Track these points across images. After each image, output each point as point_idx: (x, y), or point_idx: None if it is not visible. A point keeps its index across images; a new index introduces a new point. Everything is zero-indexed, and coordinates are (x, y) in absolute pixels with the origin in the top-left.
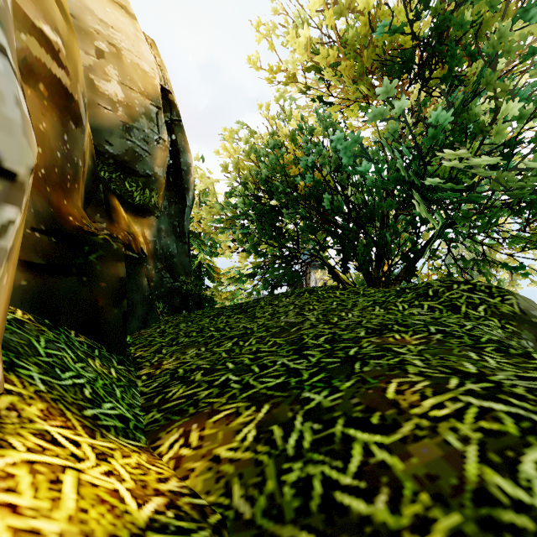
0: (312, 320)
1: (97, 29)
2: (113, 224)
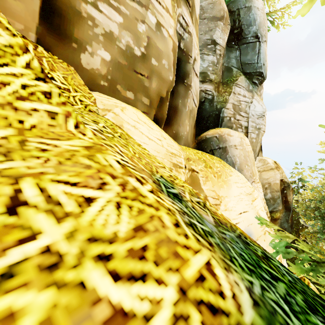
0: None
1: (266, 182)
2: None
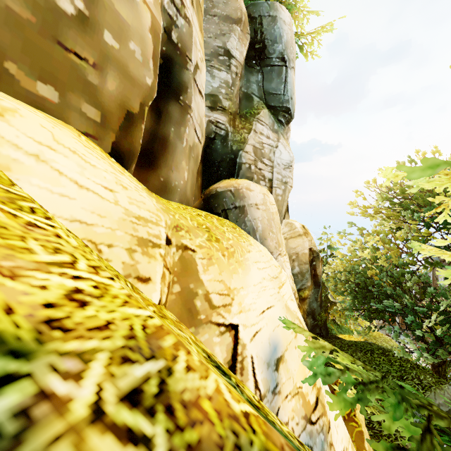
0: None
1: (293, 252)
2: None
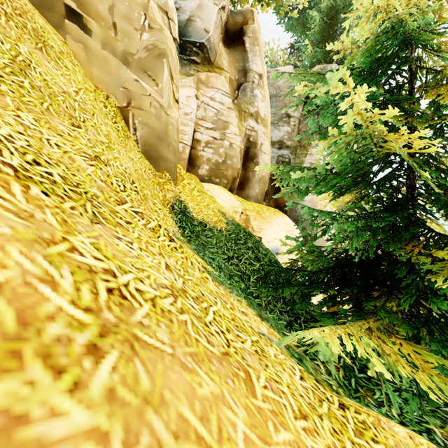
0: None
1: None
2: None
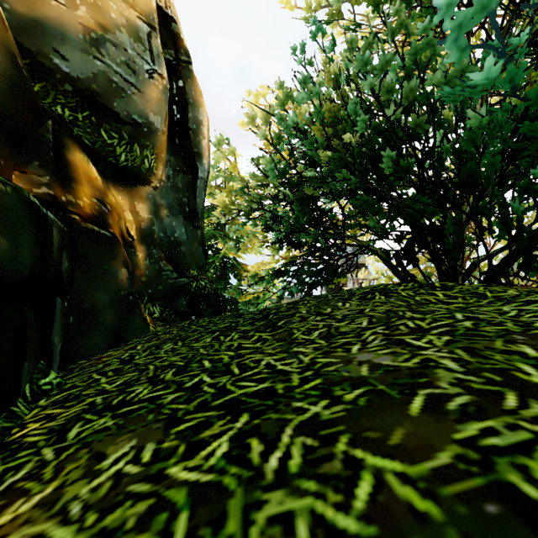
0: (452, 369)
1: None
2: (68, 182)
